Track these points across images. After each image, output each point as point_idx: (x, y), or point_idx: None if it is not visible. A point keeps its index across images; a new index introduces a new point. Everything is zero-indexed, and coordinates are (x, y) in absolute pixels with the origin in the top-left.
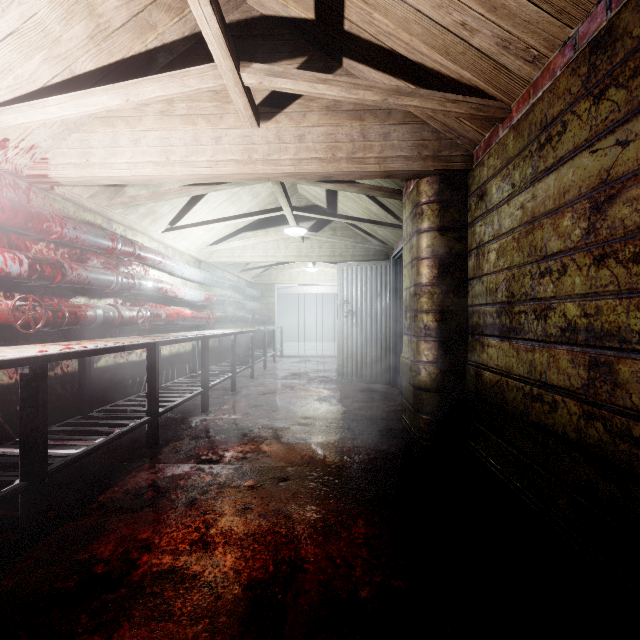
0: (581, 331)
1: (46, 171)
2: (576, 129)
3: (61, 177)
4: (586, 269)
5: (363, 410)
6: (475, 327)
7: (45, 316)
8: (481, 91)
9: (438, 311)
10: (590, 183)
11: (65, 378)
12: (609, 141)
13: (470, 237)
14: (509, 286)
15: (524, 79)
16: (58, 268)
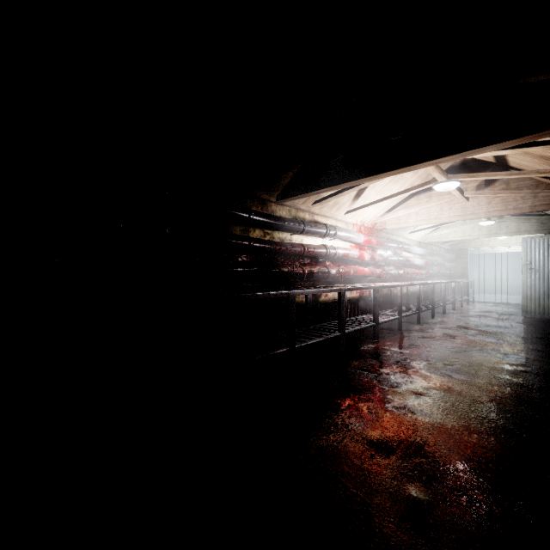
0: None
1: (385, 227)
2: None
3: (389, 228)
4: None
5: (535, 327)
6: None
7: (385, 274)
8: None
9: None
10: None
11: (383, 296)
12: None
13: None
14: None
15: None
16: (386, 258)
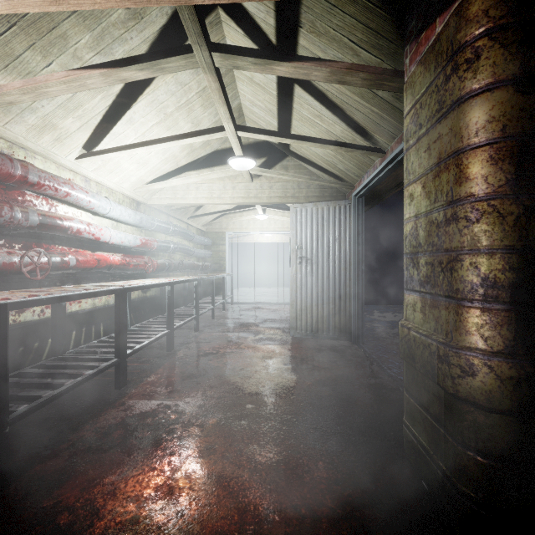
0: None
1: None
2: None
3: None
4: None
5: (327, 385)
6: None
7: None
8: None
9: (516, 249)
10: None
11: None
12: None
13: None
14: None
15: None
16: None
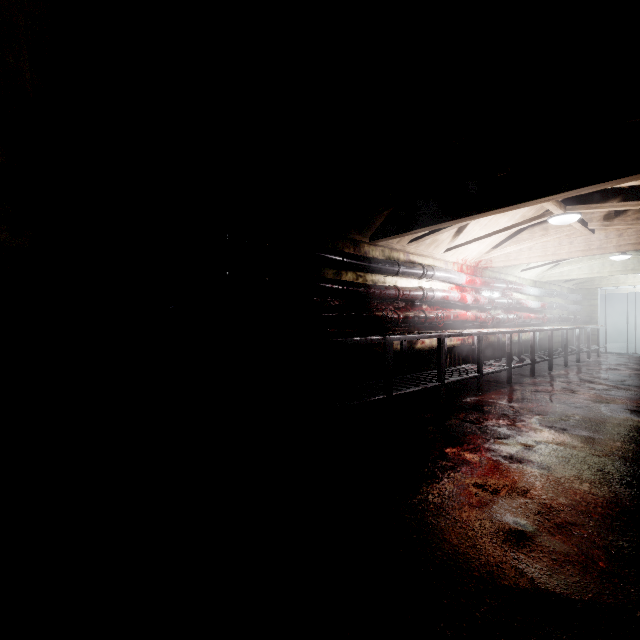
0: None
1: (491, 265)
2: None
3: (497, 266)
4: None
5: None
6: None
7: (491, 319)
8: None
9: None
10: None
11: (489, 344)
12: None
13: None
14: None
15: None
16: (493, 300)
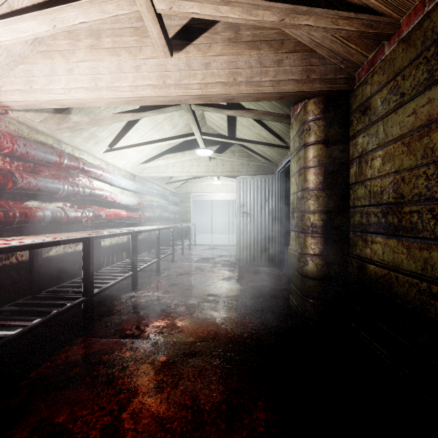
0: None
1: None
2: None
3: (10, 101)
4: None
5: (256, 289)
6: (357, 225)
7: None
8: (371, 10)
9: (323, 211)
10: None
11: (20, 265)
12: None
13: (351, 148)
14: (397, 188)
15: None
16: (9, 177)
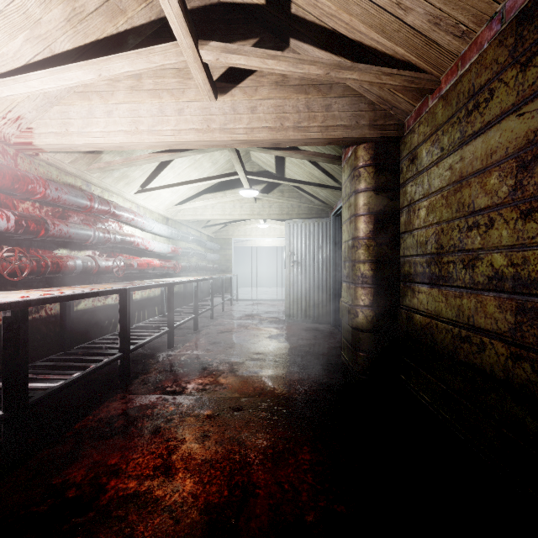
0: (508, 279)
1: (31, 139)
2: (503, 95)
3: (44, 144)
4: (513, 223)
5: (307, 347)
6: (406, 275)
7: (30, 266)
8: (413, 65)
9: (373, 261)
10: (517, 144)
11: (49, 319)
12: (536, 104)
13: (402, 196)
14: (438, 239)
15: (453, 53)
16: (42, 224)
